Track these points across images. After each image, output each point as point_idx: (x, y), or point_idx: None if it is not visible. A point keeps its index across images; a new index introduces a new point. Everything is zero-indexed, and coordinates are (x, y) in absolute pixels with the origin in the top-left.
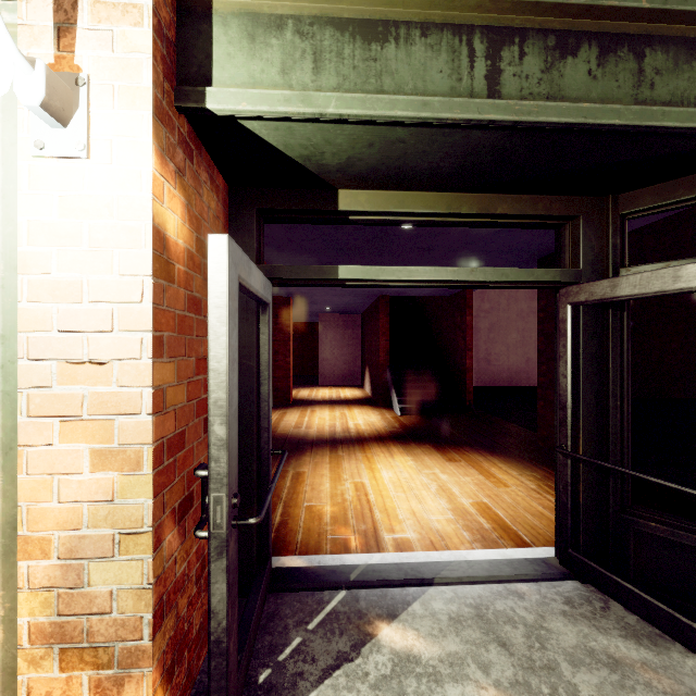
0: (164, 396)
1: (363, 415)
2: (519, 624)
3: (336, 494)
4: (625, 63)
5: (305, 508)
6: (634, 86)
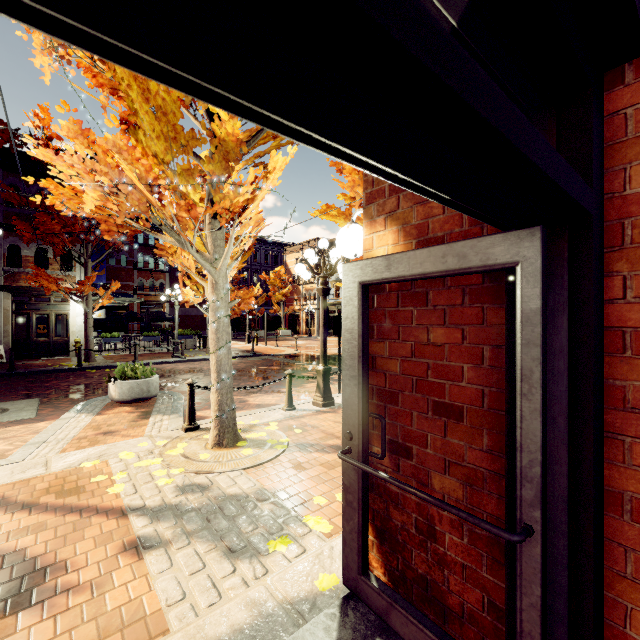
0: (374, 361)
1: None
2: None
3: None
4: None
5: None
6: None
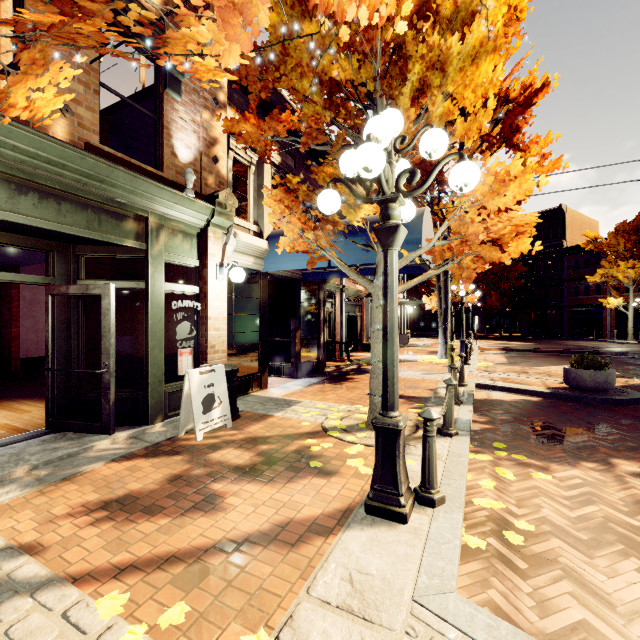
0: None
1: None
2: (7, 455)
3: None
4: (53, 205)
5: None
6: (57, 215)
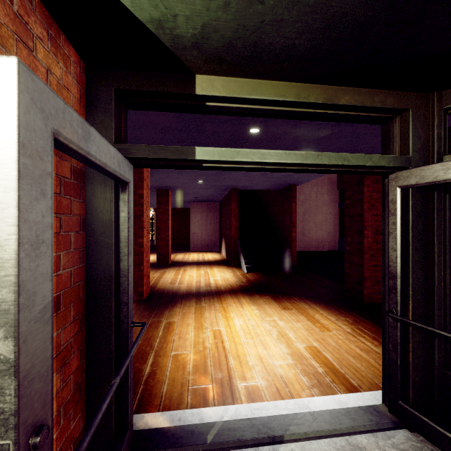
0: None
1: (220, 273)
2: None
3: (198, 342)
4: None
5: (172, 357)
6: None
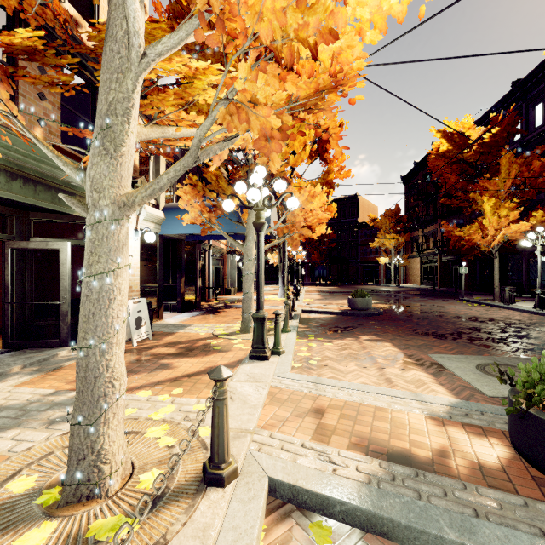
0: None
1: None
2: None
3: None
4: (32, 187)
5: None
6: (34, 193)
